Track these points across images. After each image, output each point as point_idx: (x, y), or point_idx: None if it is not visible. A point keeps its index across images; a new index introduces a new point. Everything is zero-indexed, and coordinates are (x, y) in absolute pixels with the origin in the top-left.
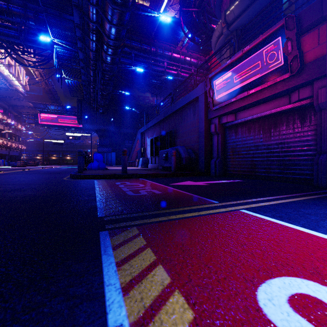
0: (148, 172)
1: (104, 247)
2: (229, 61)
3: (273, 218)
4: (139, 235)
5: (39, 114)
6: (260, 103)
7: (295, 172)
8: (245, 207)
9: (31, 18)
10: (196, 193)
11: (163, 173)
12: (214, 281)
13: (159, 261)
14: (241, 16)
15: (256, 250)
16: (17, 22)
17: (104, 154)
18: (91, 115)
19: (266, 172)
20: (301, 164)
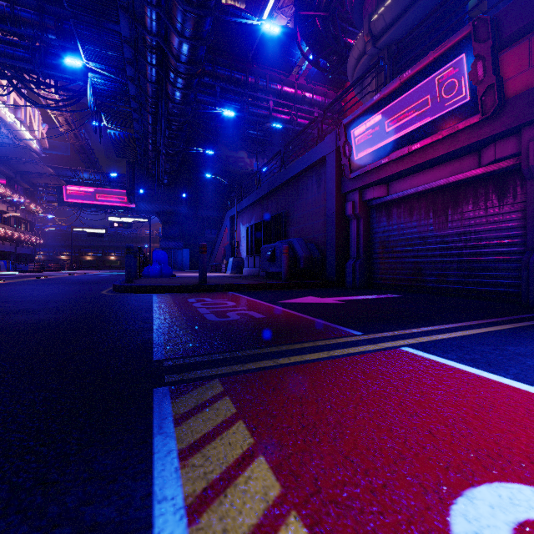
0: (242, 281)
1: (160, 419)
2: (378, 96)
3: (461, 364)
4: (223, 395)
5: (64, 187)
6: (430, 167)
7: (489, 281)
8: (409, 342)
9: (51, 29)
10: (323, 317)
11: (268, 284)
12: (365, 491)
13: (260, 448)
14: (397, 23)
15: (438, 425)
16: (27, 35)
17: (172, 252)
18: (150, 187)
19: (439, 281)
20: (499, 269)
